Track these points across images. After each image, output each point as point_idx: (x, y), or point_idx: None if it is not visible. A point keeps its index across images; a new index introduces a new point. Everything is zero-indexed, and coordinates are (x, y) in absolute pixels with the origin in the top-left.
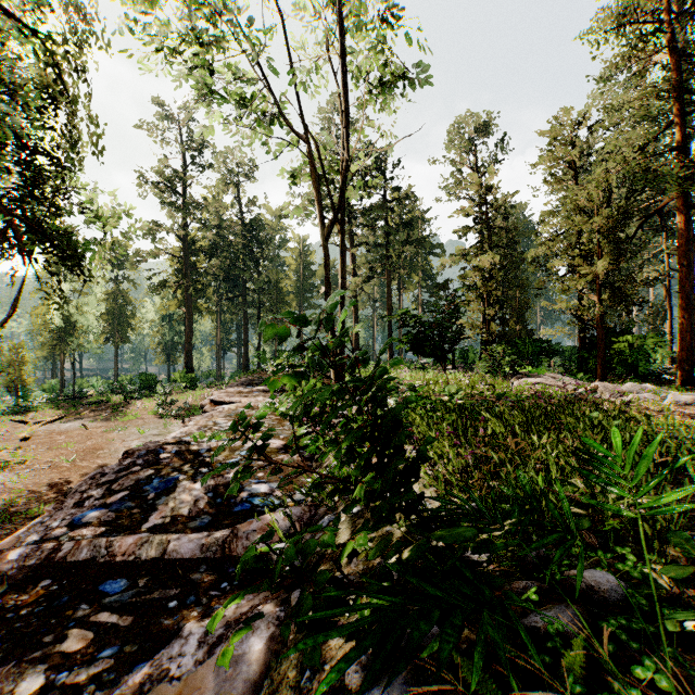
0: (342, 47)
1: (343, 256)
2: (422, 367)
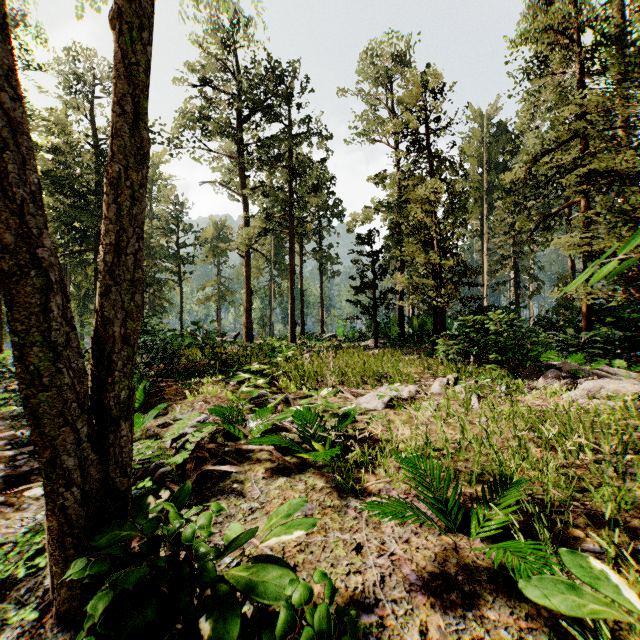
0: None
1: None
2: (336, 345)
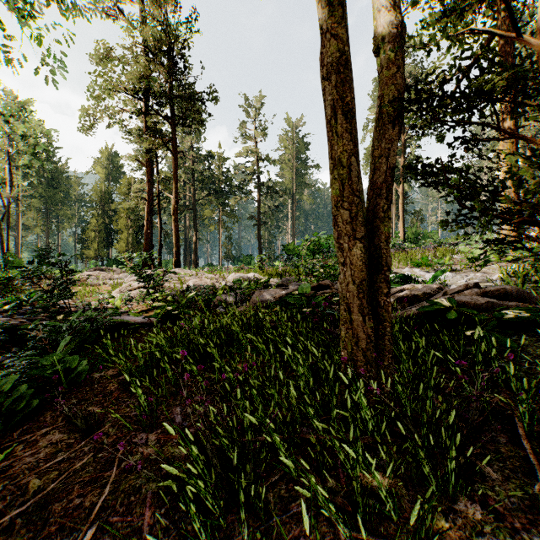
0: (9, 162)
1: (10, 225)
2: None
